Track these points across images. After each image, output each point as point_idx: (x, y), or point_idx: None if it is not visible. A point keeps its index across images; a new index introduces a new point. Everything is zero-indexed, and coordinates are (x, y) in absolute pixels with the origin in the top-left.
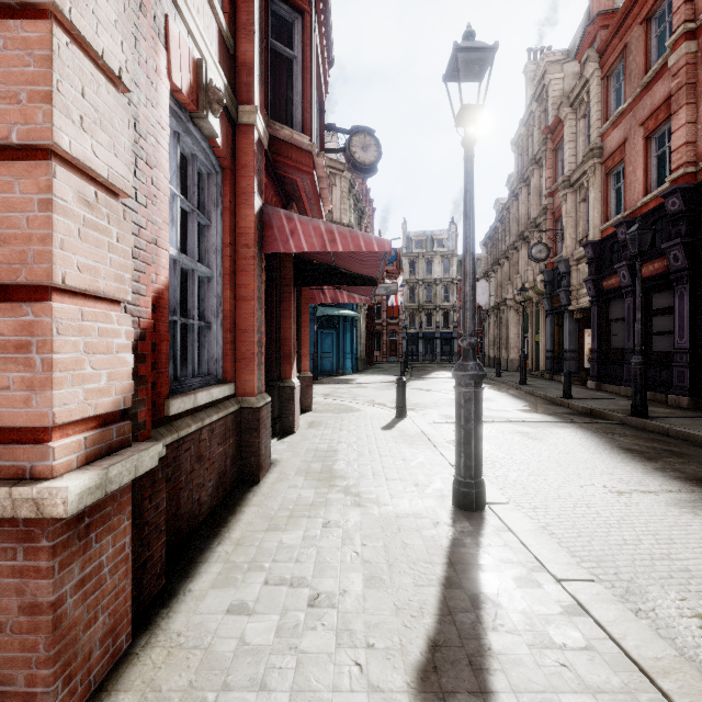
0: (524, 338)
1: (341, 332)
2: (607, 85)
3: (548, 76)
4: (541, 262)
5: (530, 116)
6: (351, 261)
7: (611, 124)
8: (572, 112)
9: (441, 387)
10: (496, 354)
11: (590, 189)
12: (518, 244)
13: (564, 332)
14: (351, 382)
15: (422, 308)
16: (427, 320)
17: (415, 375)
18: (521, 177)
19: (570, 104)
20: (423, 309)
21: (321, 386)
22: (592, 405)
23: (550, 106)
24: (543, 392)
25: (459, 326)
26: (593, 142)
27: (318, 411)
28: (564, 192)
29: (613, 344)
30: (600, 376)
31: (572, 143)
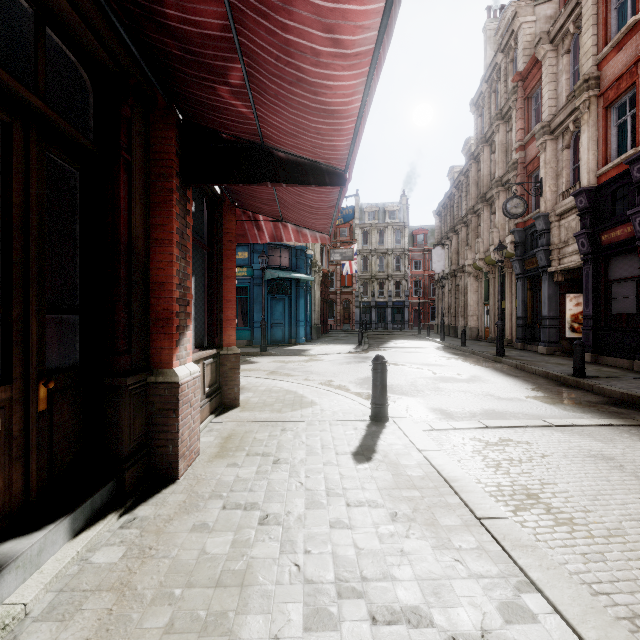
0: (484, 305)
1: (294, 298)
2: (606, 2)
3: (519, 19)
4: (511, 222)
5: (494, 71)
6: (290, 84)
7: (614, 46)
8: (552, 49)
9: (408, 360)
10: (452, 322)
11: (583, 128)
12: (479, 206)
13: (542, 297)
14: (304, 353)
15: (375, 278)
16: (379, 290)
17: (372, 344)
18: (483, 136)
19: (551, 40)
20: (376, 279)
21: (269, 359)
22: (630, 389)
23: (520, 53)
24: (537, 367)
25: (410, 295)
26: (587, 72)
27: (249, 407)
28: (543, 139)
29: (616, 309)
30: (596, 347)
31: (552, 84)
